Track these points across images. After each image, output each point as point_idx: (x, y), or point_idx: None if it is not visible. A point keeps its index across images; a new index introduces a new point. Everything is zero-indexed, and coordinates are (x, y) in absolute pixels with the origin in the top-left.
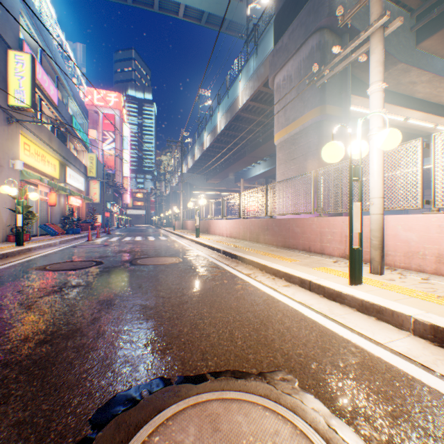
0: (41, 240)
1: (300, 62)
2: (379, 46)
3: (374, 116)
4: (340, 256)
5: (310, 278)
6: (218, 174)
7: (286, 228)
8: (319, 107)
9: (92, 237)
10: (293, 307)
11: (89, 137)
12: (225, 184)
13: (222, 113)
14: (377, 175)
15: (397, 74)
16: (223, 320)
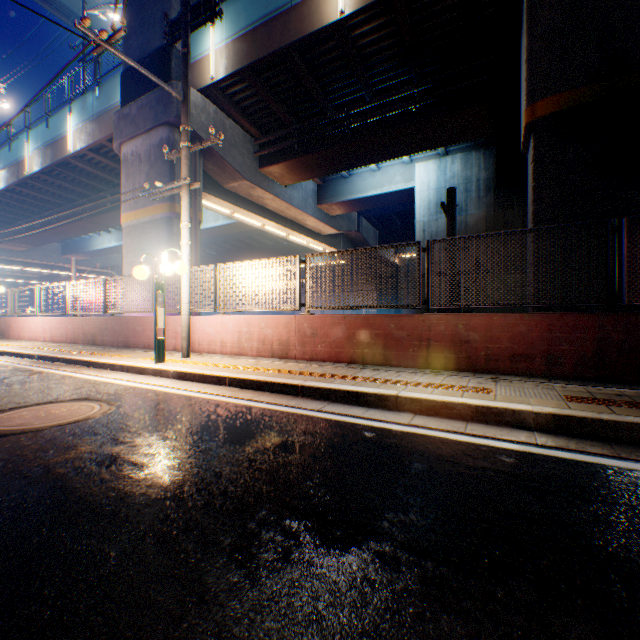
0: None
1: (152, 147)
2: (188, 197)
3: (185, 246)
4: (174, 349)
5: (130, 363)
6: (27, 237)
7: (129, 327)
8: (170, 203)
9: None
10: (108, 381)
11: None
12: (43, 254)
13: (36, 145)
14: (186, 288)
15: (248, 188)
16: (44, 392)
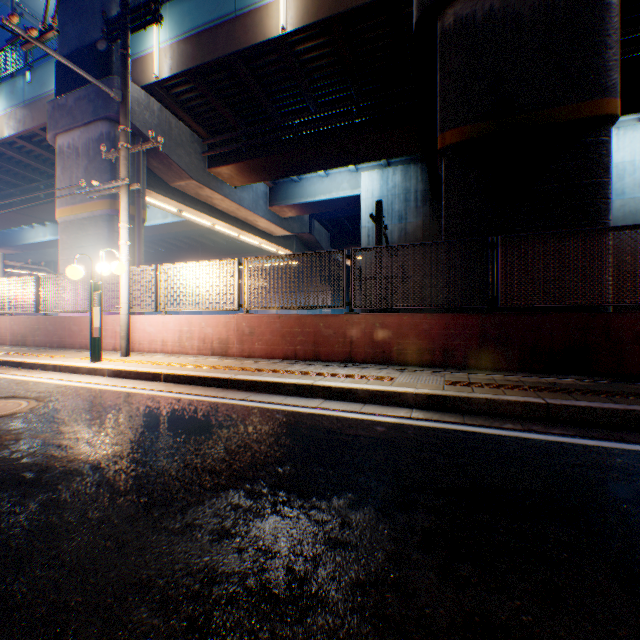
0: None
1: (91, 141)
2: (127, 197)
3: (124, 246)
4: (114, 349)
5: (63, 363)
6: None
7: (65, 327)
8: (111, 200)
9: None
10: (39, 380)
11: None
12: None
13: None
14: (125, 287)
15: (196, 187)
16: None
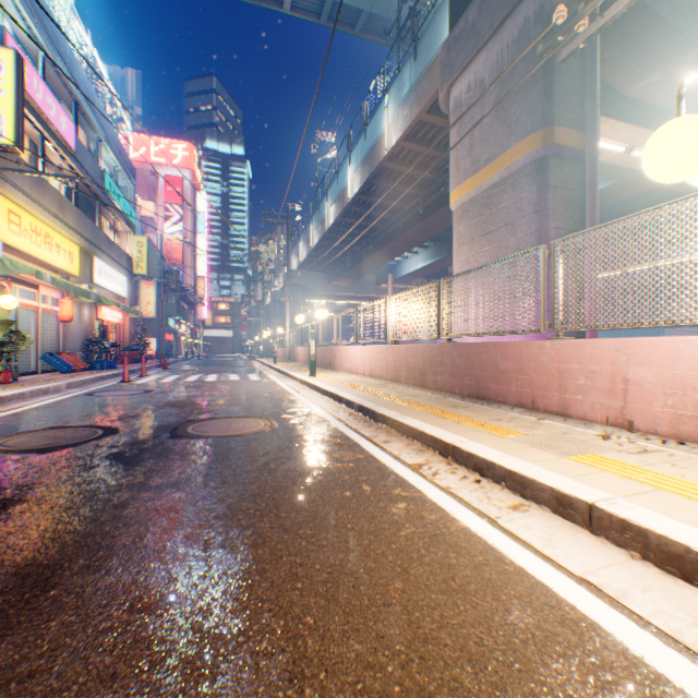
0: (35, 381)
1: (502, 52)
2: None
3: None
4: (611, 423)
5: (587, 496)
6: (349, 271)
7: (482, 362)
8: (541, 131)
9: (134, 375)
10: (574, 607)
11: (143, 214)
12: (360, 287)
13: (355, 166)
14: None
15: (684, 73)
16: (368, 691)
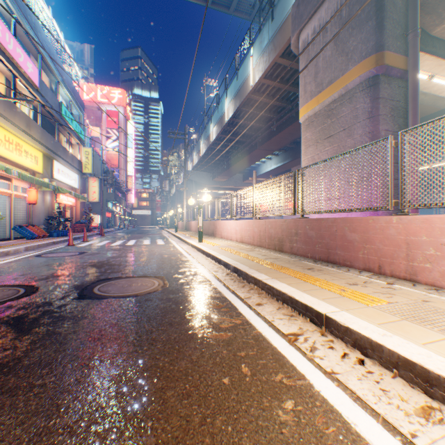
0: (3, 246)
1: (341, 0)
2: None
3: None
4: None
5: None
6: (226, 171)
7: (331, 233)
8: (374, 55)
9: (79, 241)
10: None
11: (92, 135)
12: (233, 182)
13: (230, 98)
14: None
15: None
16: None
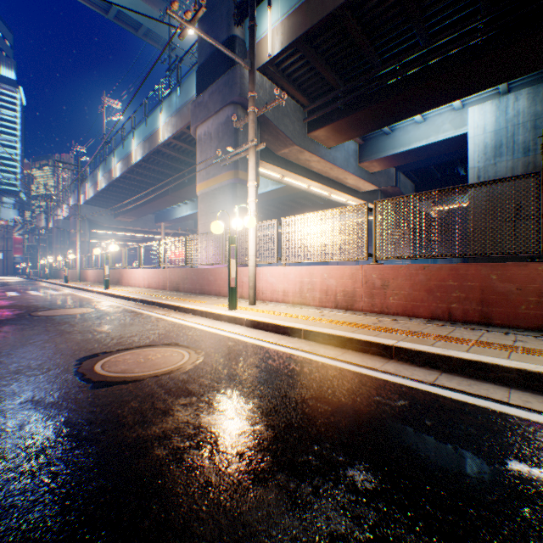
0: None
1: (219, 125)
2: (254, 157)
3: (251, 202)
4: (240, 297)
5: (207, 309)
6: (133, 211)
7: (203, 277)
8: (234, 171)
9: None
10: (191, 325)
11: None
12: (143, 223)
13: (139, 141)
14: (252, 241)
15: (296, 152)
16: (142, 334)
